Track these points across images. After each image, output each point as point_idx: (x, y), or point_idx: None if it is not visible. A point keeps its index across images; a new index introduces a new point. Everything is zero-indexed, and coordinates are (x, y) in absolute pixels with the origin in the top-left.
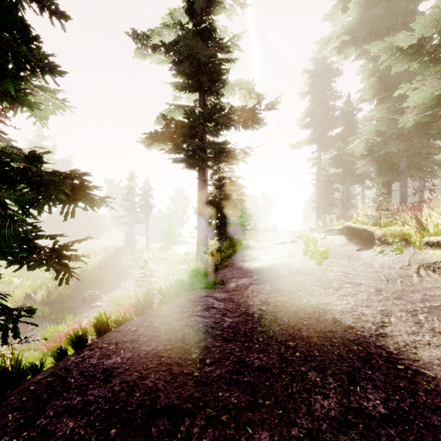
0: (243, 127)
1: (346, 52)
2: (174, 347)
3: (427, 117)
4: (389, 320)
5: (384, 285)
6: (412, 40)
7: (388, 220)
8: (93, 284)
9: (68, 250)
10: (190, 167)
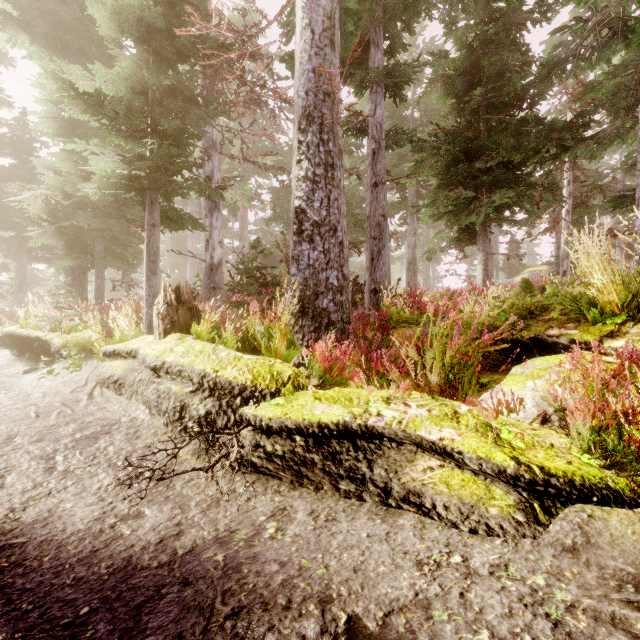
0: None
1: (14, 35)
2: None
3: (112, 196)
4: (4, 482)
5: (27, 426)
6: (94, 87)
7: (74, 323)
8: None
9: None
10: None
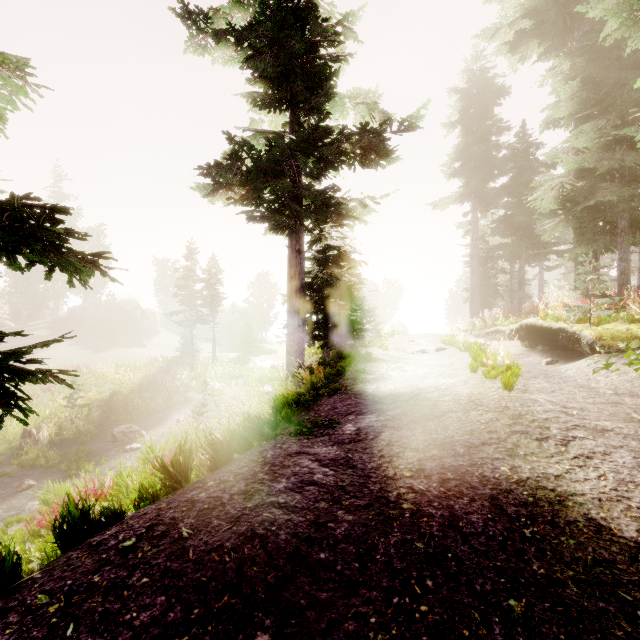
0: (361, 164)
1: (524, 50)
2: (211, 611)
3: None
4: None
5: None
6: None
7: (606, 312)
8: (129, 415)
9: (25, 362)
10: (276, 229)
